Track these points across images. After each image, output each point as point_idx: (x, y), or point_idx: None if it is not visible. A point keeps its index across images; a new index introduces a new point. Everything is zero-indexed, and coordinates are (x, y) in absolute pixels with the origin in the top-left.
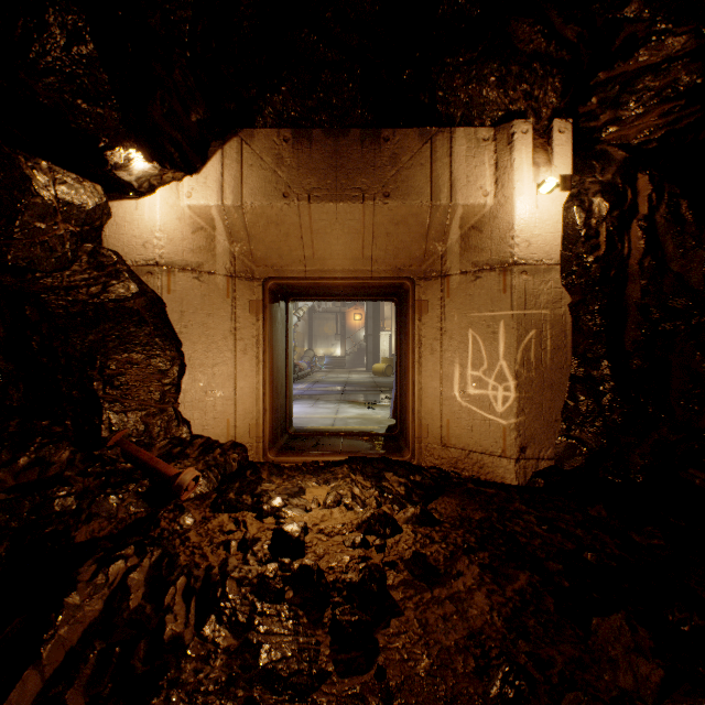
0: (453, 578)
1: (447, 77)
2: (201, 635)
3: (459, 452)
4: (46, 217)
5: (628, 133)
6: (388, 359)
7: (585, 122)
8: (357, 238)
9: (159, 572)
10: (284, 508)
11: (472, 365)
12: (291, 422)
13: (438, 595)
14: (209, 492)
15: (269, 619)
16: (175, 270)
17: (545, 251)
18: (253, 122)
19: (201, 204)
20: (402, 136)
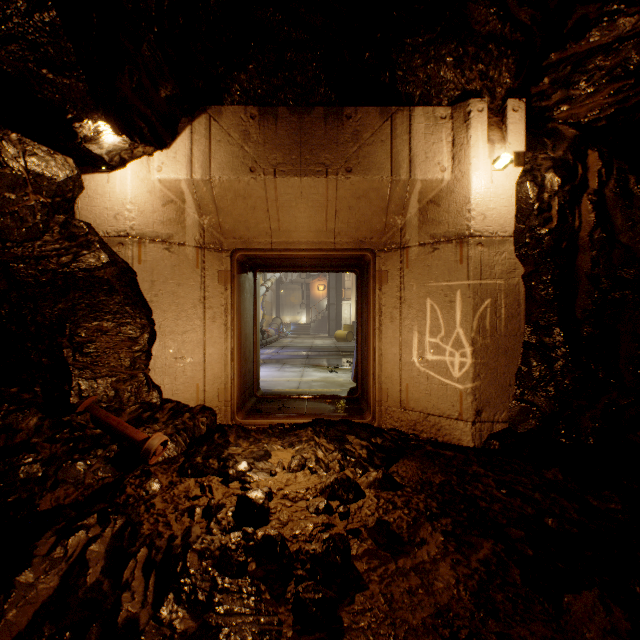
0: (417, 547)
1: (407, 57)
2: (157, 617)
3: (418, 415)
4: (16, 188)
5: (578, 112)
6: (349, 326)
7: (537, 102)
8: (321, 211)
9: (120, 542)
10: (250, 472)
11: (429, 332)
12: (258, 385)
13: (403, 566)
14: (178, 456)
15: (229, 597)
16: (146, 241)
17: (500, 224)
18: (221, 100)
19: (170, 178)
20: (364, 113)
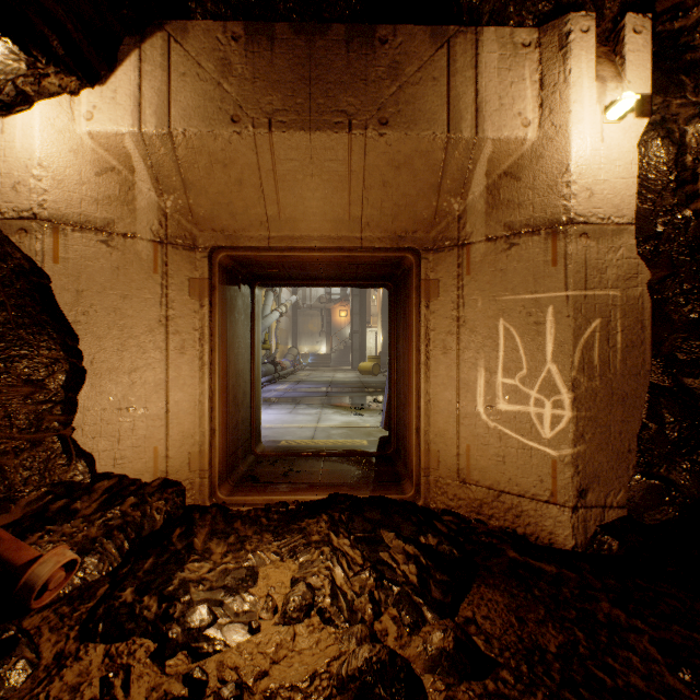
0: None
1: None
2: None
3: (485, 491)
4: None
5: None
6: (375, 357)
7: (666, 23)
8: (341, 189)
9: None
10: (210, 630)
11: (503, 369)
12: (259, 438)
13: None
14: (98, 582)
15: None
16: (67, 228)
17: (614, 205)
18: (188, 12)
19: (107, 130)
20: (406, 36)
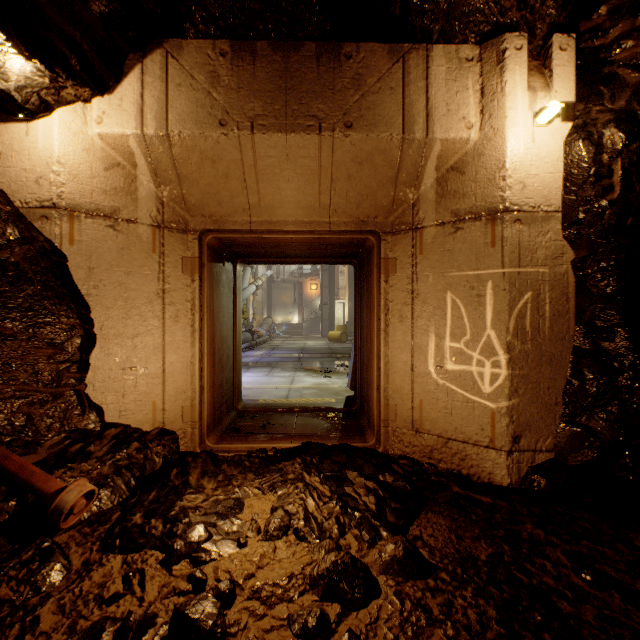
0: None
1: None
2: None
3: (435, 439)
4: None
5: None
6: (342, 326)
7: (588, 41)
8: (312, 181)
9: None
10: (206, 543)
11: (450, 335)
12: (240, 396)
13: None
14: (111, 510)
15: None
16: (81, 215)
17: (543, 195)
18: (182, 32)
19: (114, 132)
20: (368, 52)
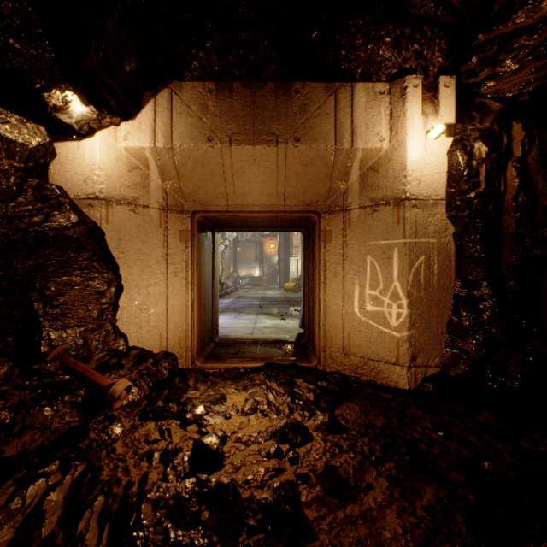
0: (363, 492)
1: (350, 37)
2: None
3: (359, 359)
4: None
5: (503, 88)
6: (296, 279)
7: (466, 79)
8: (272, 177)
9: (79, 490)
10: (206, 416)
11: (369, 285)
12: (217, 332)
13: (351, 513)
14: (141, 400)
15: None
16: (113, 203)
17: (433, 188)
18: (182, 76)
19: (136, 146)
20: (310, 88)
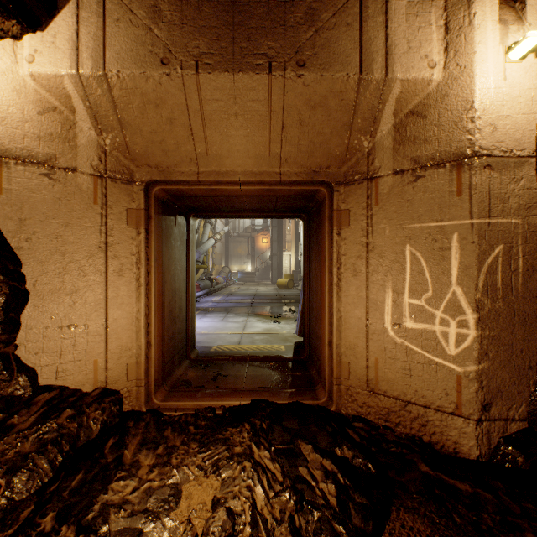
0: None
1: None
2: None
3: (392, 401)
4: None
5: None
6: (289, 275)
7: None
8: (262, 128)
9: None
10: None
11: (410, 290)
12: (193, 345)
13: None
14: (24, 502)
15: None
16: (10, 161)
17: (516, 138)
18: None
19: (47, 72)
20: None
